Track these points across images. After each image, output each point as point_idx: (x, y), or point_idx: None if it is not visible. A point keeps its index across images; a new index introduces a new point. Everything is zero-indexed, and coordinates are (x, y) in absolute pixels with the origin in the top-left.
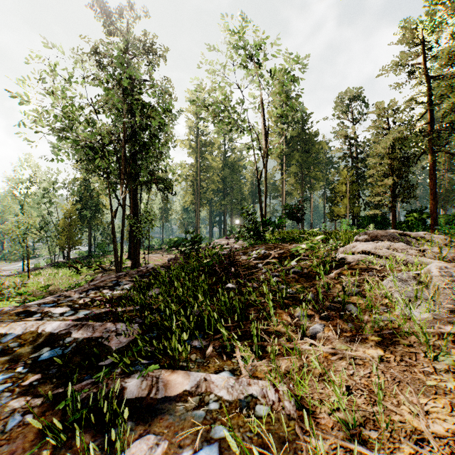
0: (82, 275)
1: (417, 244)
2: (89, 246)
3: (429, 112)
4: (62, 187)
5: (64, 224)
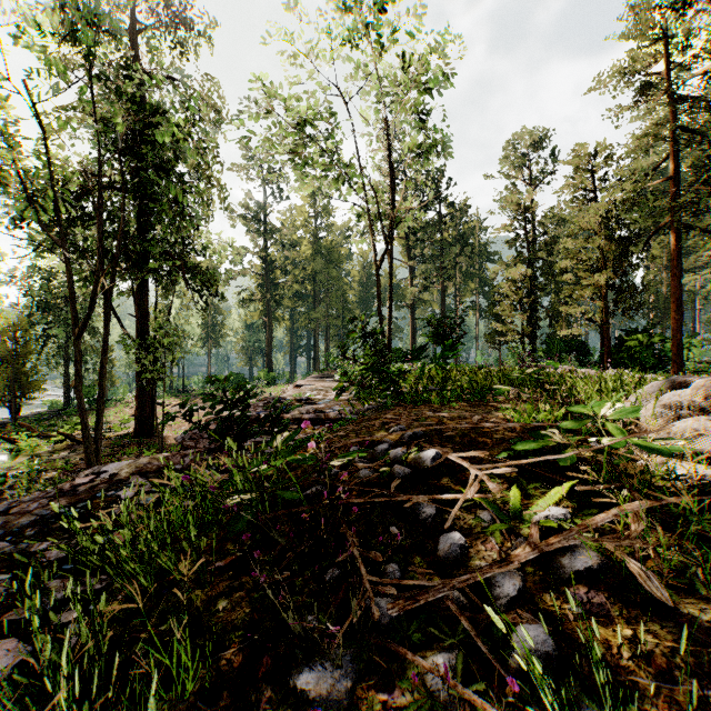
0: (25, 456)
1: None
2: (66, 391)
3: (670, 160)
4: (6, 281)
5: (3, 351)
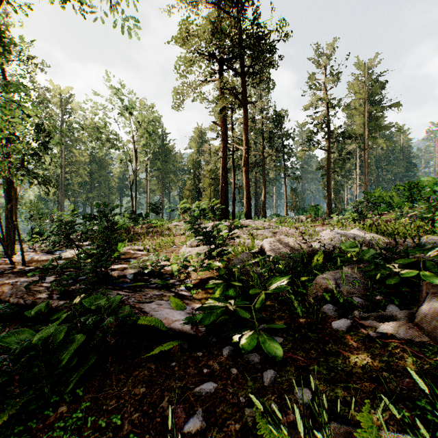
0: None
1: None
2: None
3: None
4: None
5: None
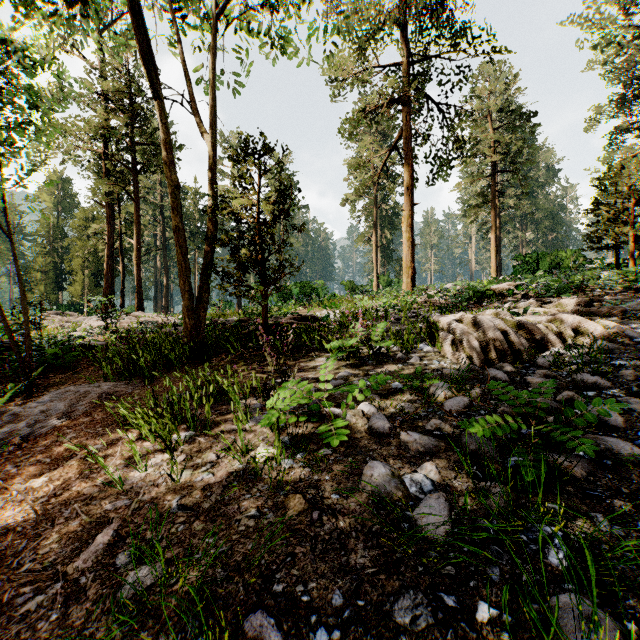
0: None
1: (68, 316)
2: None
3: None
4: None
5: None
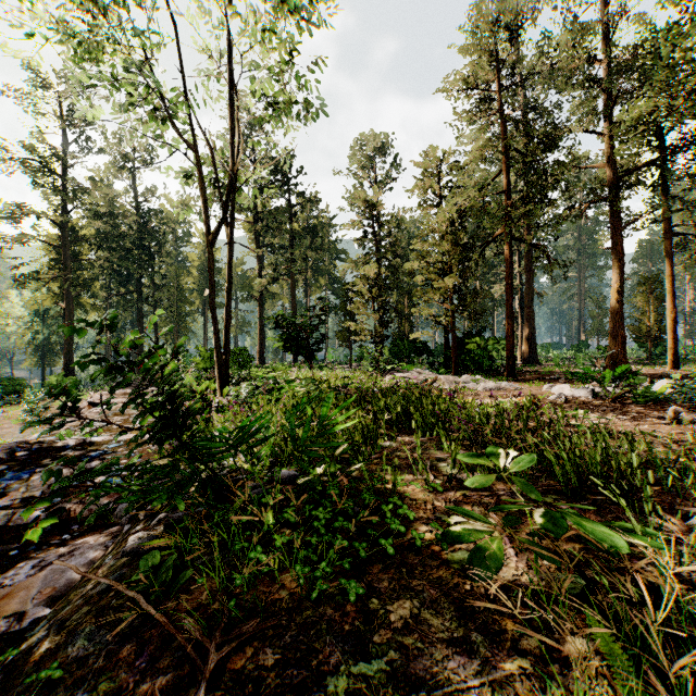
0: None
1: None
2: None
3: (505, 175)
4: None
5: None
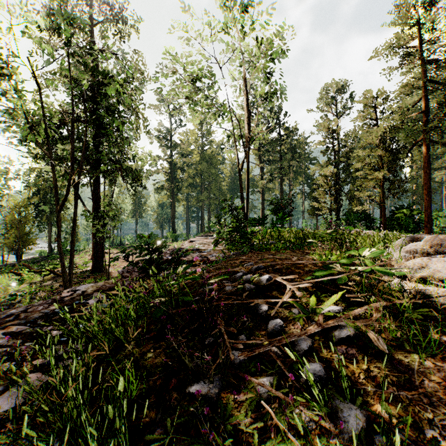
0: (26, 283)
1: None
2: (49, 245)
3: (423, 100)
4: (14, 177)
5: (12, 220)
